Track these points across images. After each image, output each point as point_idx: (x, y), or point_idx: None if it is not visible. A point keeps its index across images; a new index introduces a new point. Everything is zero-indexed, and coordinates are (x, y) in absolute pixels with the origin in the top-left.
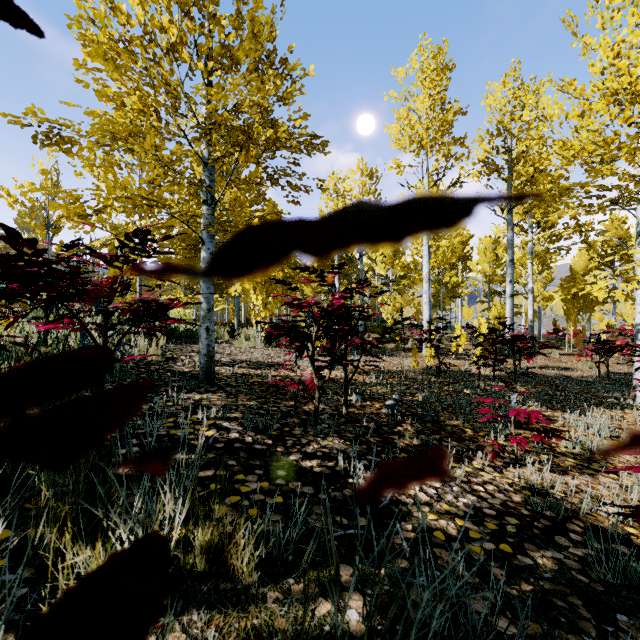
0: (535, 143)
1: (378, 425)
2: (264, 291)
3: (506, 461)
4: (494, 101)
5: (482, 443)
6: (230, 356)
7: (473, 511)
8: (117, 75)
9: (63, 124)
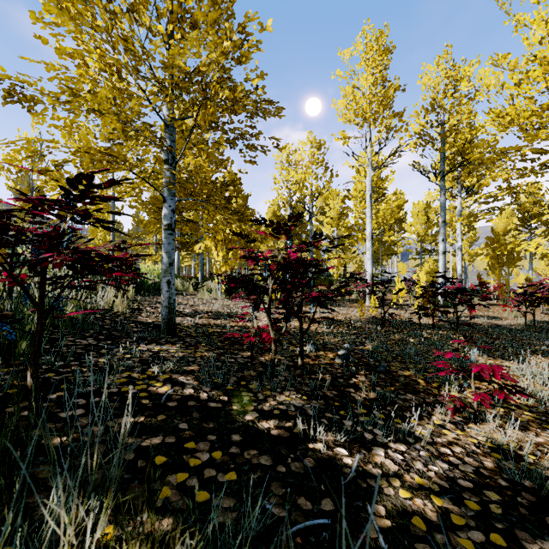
0: (466, 117)
1: (333, 377)
2: (224, 248)
3: (465, 416)
4: (429, 80)
5: (441, 398)
6: (193, 307)
7: (448, 484)
8: (73, 27)
9: (24, 81)
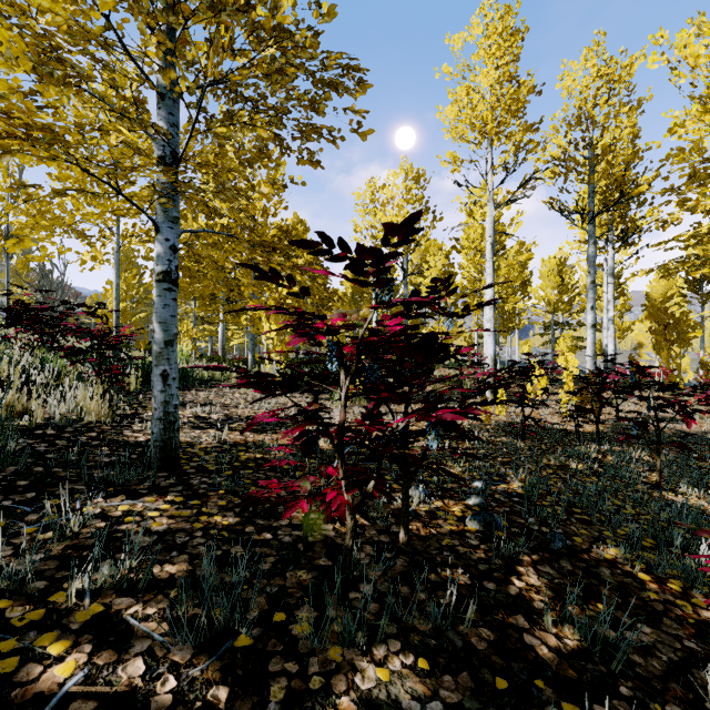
0: (627, 132)
1: (473, 575)
2: (280, 318)
3: None
4: (573, 82)
5: None
6: (226, 409)
7: None
8: None
9: None
